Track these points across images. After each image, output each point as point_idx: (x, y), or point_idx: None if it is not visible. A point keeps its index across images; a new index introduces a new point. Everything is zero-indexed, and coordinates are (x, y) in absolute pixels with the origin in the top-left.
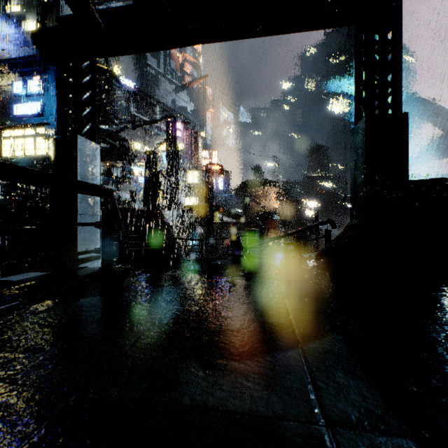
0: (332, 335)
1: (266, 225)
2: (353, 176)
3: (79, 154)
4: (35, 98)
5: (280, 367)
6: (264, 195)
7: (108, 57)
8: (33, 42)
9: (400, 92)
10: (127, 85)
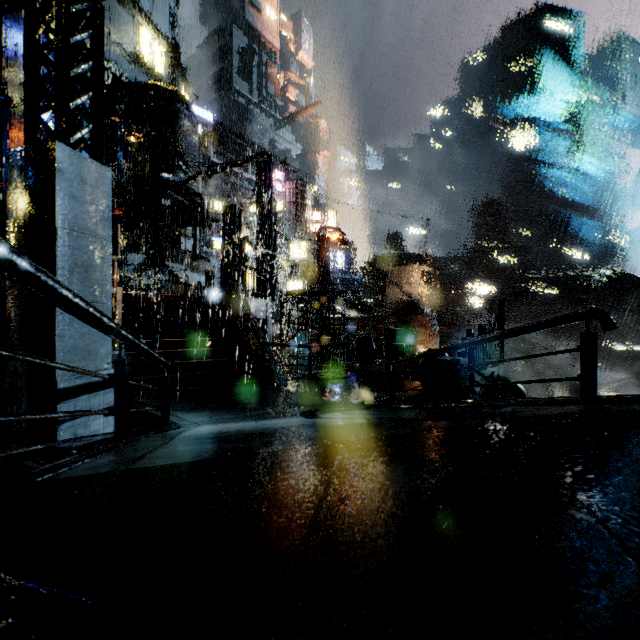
0: None
1: (411, 322)
2: None
3: (60, 180)
4: None
5: None
6: (407, 277)
7: (175, 75)
8: None
9: None
10: (203, 116)
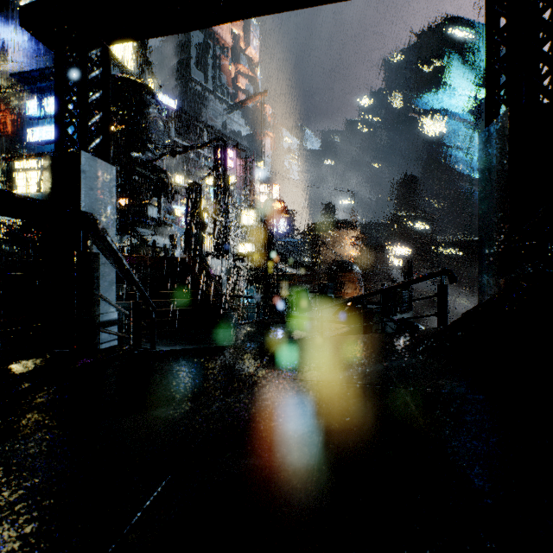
0: None
1: (341, 278)
2: (485, 203)
3: (83, 177)
4: (52, 120)
5: None
6: (339, 240)
7: (143, 69)
8: (21, 22)
9: None
10: (166, 103)
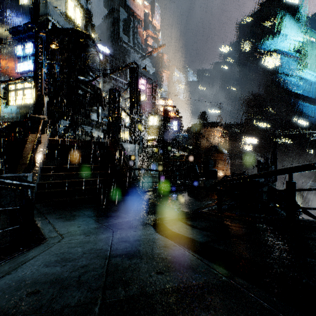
0: None
1: (215, 157)
2: None
3: None
4: (31, 58)
5: None
6: (210, 134)
7: (88, 26)
8: None
9: None
10: (103, 50)
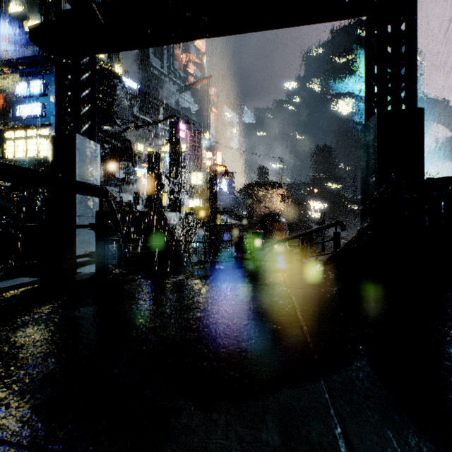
0: (358, 361)
1: (271, 227)
2: (364, 175)
3: (77, 153)
4: (37, 99)
5: (299, 410)
6: (269, 197)
7: (111, 57)
8: (30, 37)
9: (415, 86)
10: (130, 85)
